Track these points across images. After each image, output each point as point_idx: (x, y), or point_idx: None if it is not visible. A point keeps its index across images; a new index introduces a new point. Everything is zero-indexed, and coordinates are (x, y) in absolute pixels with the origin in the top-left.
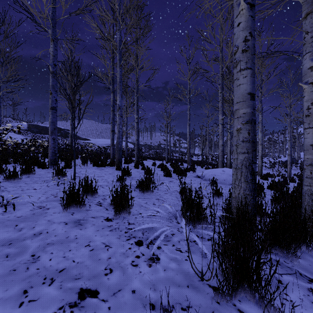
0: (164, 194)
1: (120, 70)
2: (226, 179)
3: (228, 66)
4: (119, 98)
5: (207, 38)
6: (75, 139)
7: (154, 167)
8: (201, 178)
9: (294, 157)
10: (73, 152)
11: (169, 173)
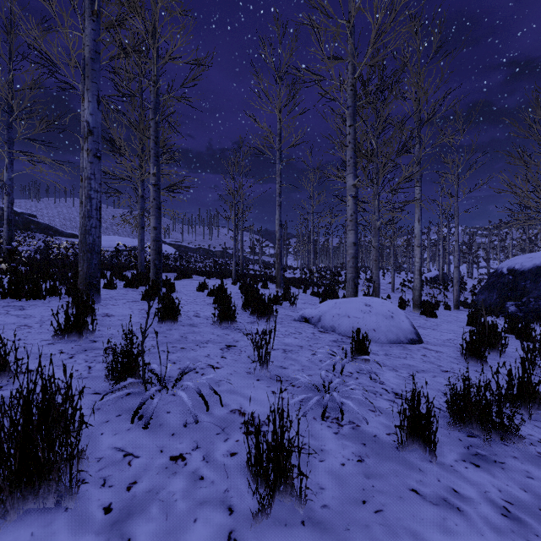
0: (160, 476)
1: (93, 25)
2: (378, 327)
3: (362, 77)
4: (88, 104)
5: (321, 1)
6: (49, 235)
7: (200, 294)
8: (313, 324)
9: (445, 272)
10: (6, 259)
11: (229, 315)
